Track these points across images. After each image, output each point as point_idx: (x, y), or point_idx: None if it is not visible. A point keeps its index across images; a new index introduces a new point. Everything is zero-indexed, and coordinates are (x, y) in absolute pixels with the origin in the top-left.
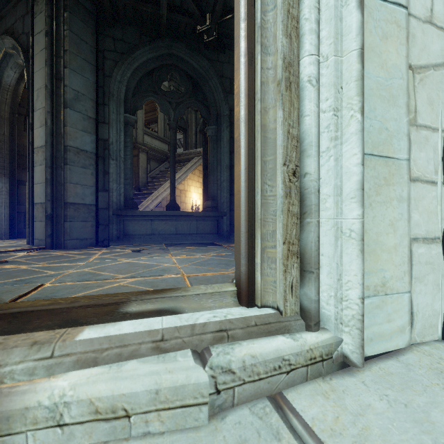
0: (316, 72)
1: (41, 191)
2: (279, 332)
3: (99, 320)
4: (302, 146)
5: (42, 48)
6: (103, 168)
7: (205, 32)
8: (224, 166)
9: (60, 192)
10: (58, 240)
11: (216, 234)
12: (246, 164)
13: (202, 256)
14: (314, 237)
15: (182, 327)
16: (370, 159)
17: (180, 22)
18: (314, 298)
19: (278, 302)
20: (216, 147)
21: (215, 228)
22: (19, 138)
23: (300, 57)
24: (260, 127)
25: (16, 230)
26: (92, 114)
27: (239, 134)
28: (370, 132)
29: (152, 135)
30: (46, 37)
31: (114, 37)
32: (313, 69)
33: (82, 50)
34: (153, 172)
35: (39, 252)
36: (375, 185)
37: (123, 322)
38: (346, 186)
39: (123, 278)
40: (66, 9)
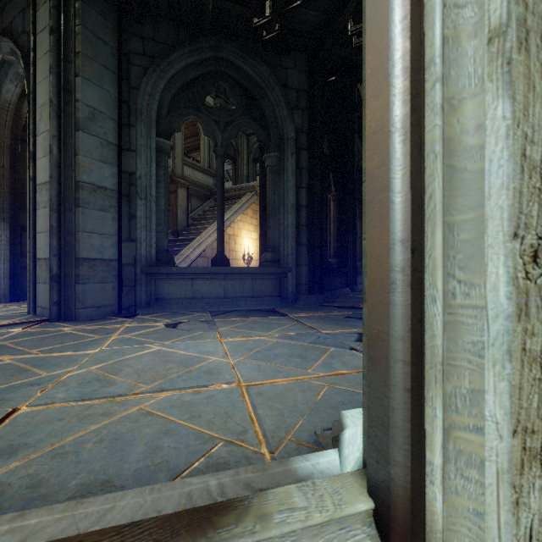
0: None
1: (46, 243)
2: None
3: None
4: None
5: (46, 51)
6: (128, 210)
7: (264, 27)
8: (288, 207)
9: (70, 244)
10: (67, 308)
11: (277, 296)
12: (406, 232)
13: (263, 337)
14: None
15: None
16: None
17: (231, 14)
18: None
19: None
20: (278, 181)
21: (276, 289)
22: (24, 171)
23: None
24: (441, 145)
25: (19, 290)
26: (113, 138)
27: (386, 160)
28: None
29: (193, 166)
30: (50, 34)
31: (142, 35)
32: None
33: (99, 53)
34: (195, 212)
35: (41, 326)
36: None
37: None
38: None
39: (146, 392)
40: None
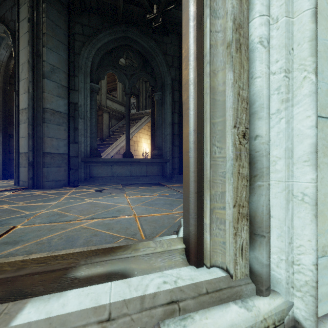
0: (267, 33)
1: (25, 144)
2: (231, 299)
3: (45, 290)
4: (252, 108)
5: (25, 32)
6: (74, 125)
7: (153, 20)
8: (167, 124)
9: (39, 144)
10: (38, 182)
11: (161, 176)
12: (195, 126)
13: (150, 196)
14: (265, 200)
15: (130, 300)
16: (318, 120)
17: (133, 12)
18: (265, 262)
19: (228, 265)
20: (161, 108)
21: (160, 171)
22: (10, 102)
23: (250, 19)
24: (209, 90)
25: (8, 173)
26: (65, 83)
27: (188, 96)
28: (318, 94)
29: (112, 100)
30: (28, 22)
31: (82, 23)
32: (265, 30)
33: (57, 33)
34: (114, 127)
35: (22, 191)
36: (323, 146)
37: (69, 293)
38: (298, 149)
39: (84, 219)
40: (44, 1)
